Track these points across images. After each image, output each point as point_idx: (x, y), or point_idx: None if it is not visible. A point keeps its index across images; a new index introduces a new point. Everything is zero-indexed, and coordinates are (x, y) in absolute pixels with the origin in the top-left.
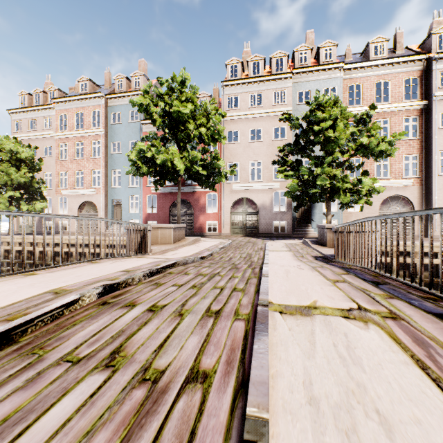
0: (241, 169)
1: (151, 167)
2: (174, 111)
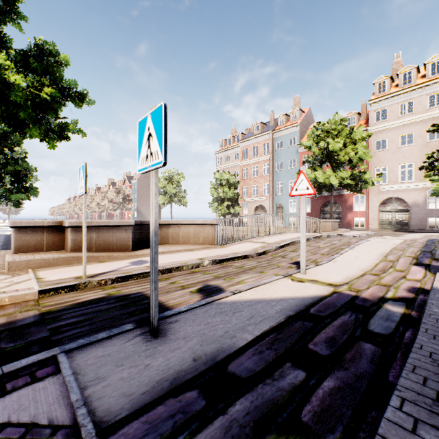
0: (389, 172)
1: (314, 184)
2: (330, 147)
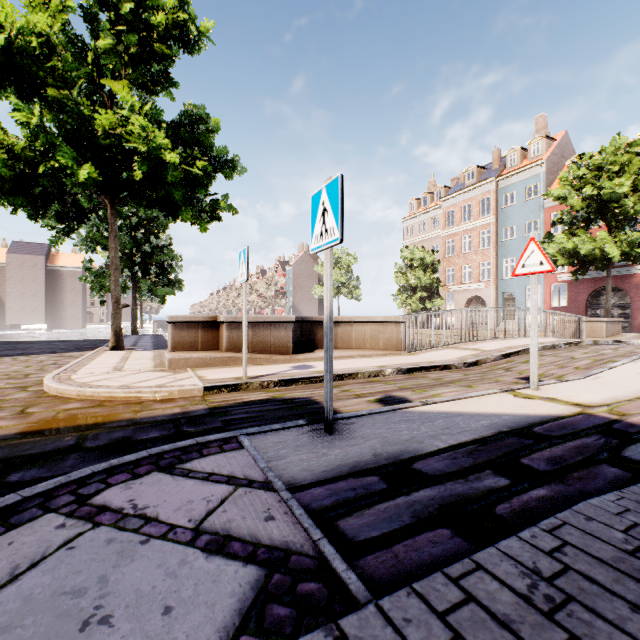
0: None
1: (571, 258)
2: (604, 194)
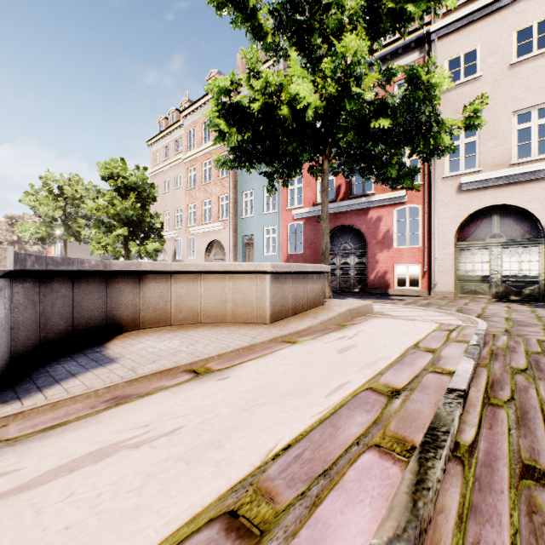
0: (485, 137)
1: (249, 132)
2: None
